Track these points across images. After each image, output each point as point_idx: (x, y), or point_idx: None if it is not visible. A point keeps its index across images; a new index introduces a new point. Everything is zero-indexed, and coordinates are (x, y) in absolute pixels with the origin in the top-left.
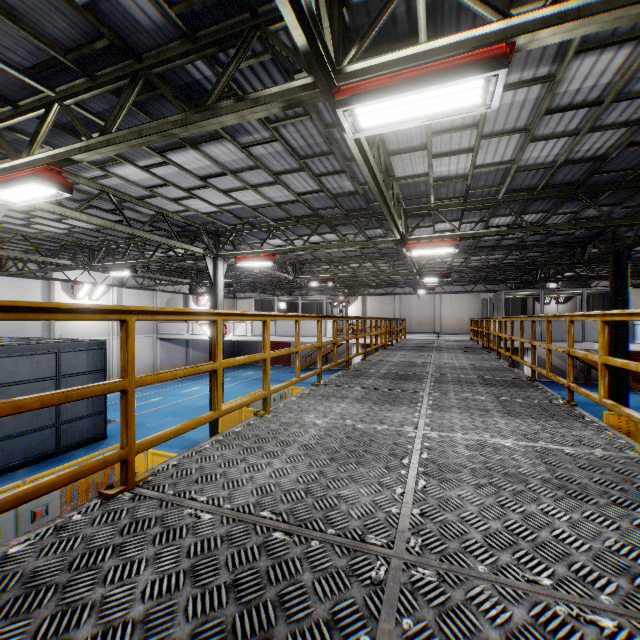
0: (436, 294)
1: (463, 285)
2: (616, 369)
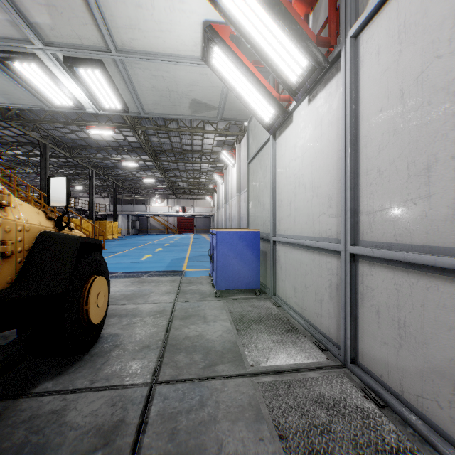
0: (112, 198)
1: (108, 193)
2: (114, 213)
